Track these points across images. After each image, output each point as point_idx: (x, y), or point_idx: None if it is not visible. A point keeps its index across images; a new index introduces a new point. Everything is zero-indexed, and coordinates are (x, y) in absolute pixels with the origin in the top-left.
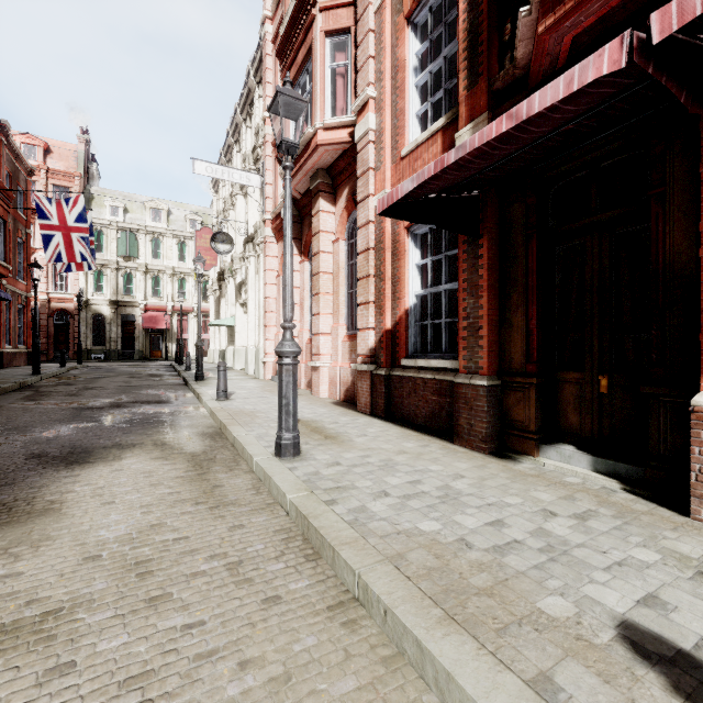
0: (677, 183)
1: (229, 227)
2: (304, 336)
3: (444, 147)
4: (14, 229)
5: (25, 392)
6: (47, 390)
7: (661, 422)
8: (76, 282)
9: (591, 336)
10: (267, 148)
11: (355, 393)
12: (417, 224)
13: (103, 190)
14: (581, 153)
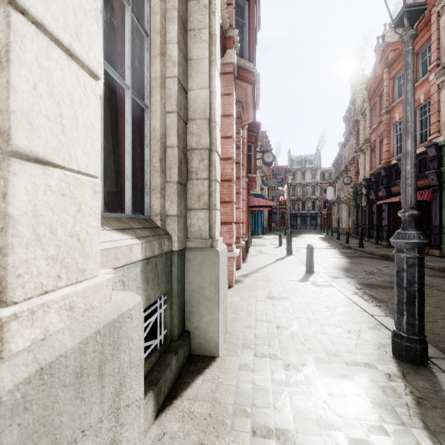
0: None
1: None
2: None
3: None
4: None
5: None
6: None
7: None
8: None
9: None
10: None
11: None
12: None
13: None
14: None
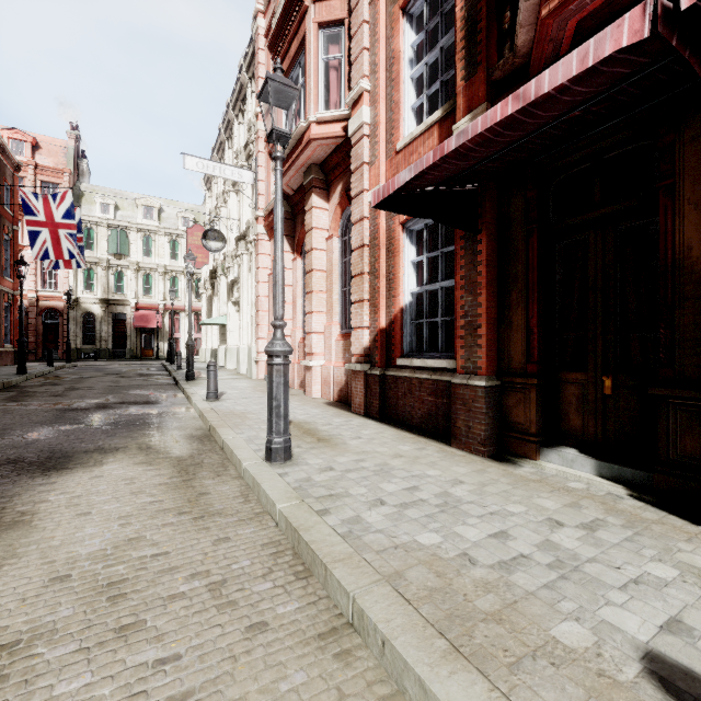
0: (687, 175)
1: (221, 225)
2: (297, 335)
3: (440, 140)
4: (0, 225)
5: (9, 393)
6: (32, 390)
7: (670, 425)
8: (65, 280)
9: (594, 335)
10: (259, 144)
11: (349, 394)
12: (413, 220)
13: (94, 187)
14: (585, 144)
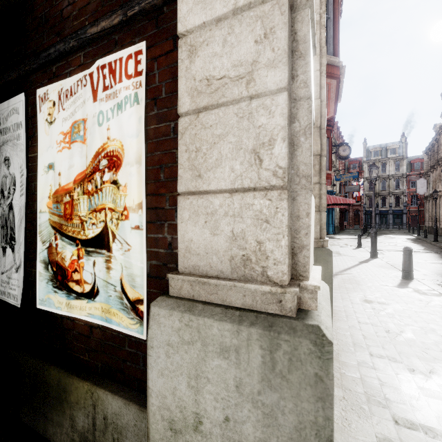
0: None
1: None
2: None
3: None
4: None
5: None
6: None
7: None
8: None
9: None
10: None
11: None
12: None
13: None
14: None
